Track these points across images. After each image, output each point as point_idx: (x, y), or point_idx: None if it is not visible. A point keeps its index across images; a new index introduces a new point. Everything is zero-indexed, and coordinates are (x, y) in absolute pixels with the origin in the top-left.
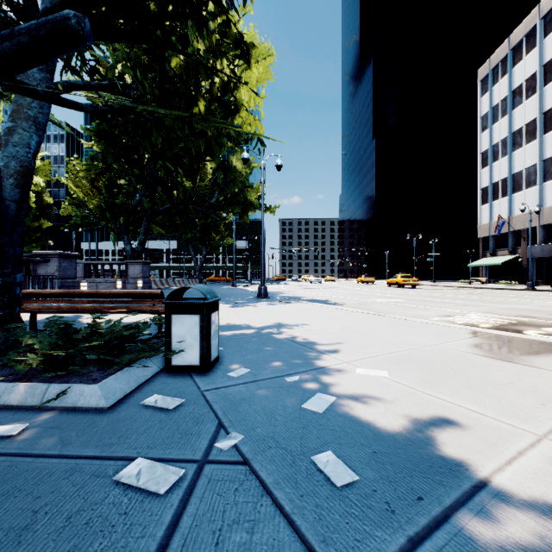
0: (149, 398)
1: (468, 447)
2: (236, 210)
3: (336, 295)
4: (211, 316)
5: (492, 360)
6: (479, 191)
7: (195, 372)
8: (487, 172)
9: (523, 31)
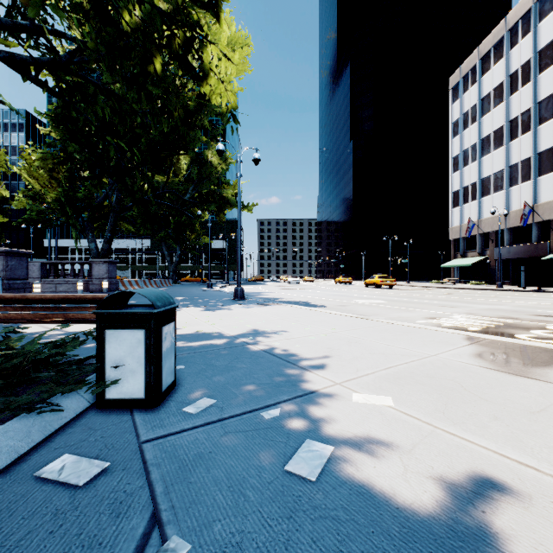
0: (53, 464)
1: (550, 547)
2: (212, 207)
3: (316, 296)
4: (163, 331)
5: (506, 376)
6: (450, 195)
7: (138, 407)
8: (458, 177)
9: (491, 42)
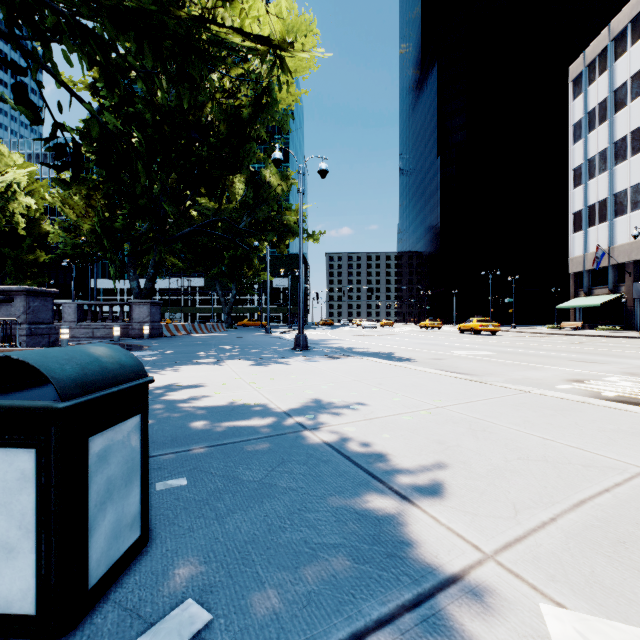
0: None
1: None
2: (270, 236)
3: (399, 345)
4: (92, 445)
5: None
6: (570, 216)
7: (21, 636)
8: (581, 193)
9: (627, 16)
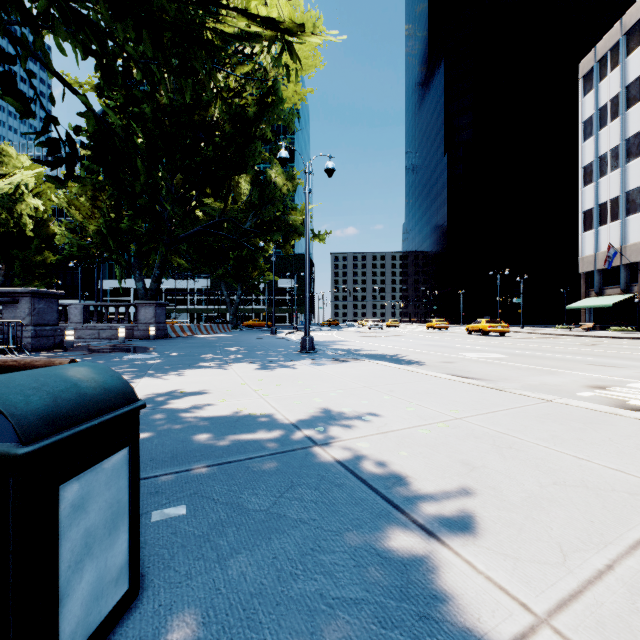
0: None
1: None
2: (276, 236)
3: (407, 347)
4: (64, 494)
5: None
6: (580, 215)
7: None
8: (592, 191)
9: None
